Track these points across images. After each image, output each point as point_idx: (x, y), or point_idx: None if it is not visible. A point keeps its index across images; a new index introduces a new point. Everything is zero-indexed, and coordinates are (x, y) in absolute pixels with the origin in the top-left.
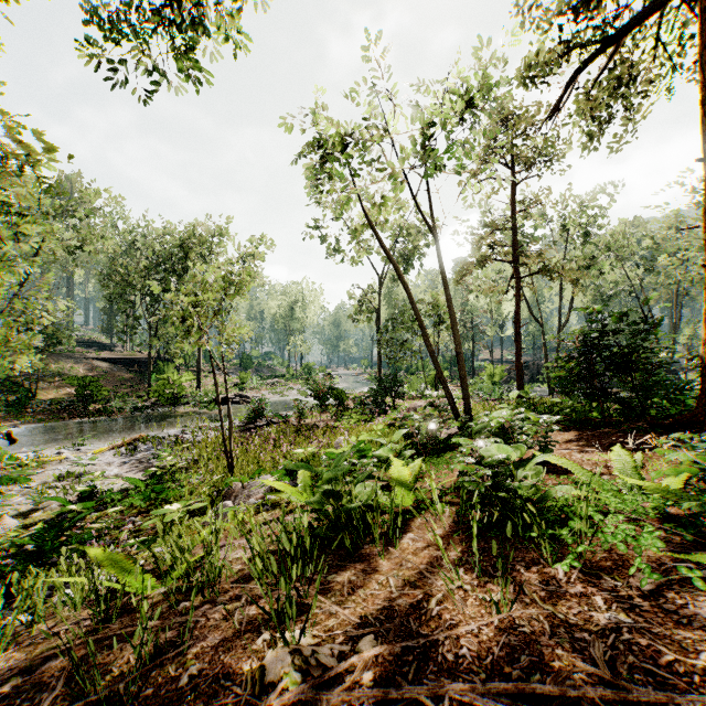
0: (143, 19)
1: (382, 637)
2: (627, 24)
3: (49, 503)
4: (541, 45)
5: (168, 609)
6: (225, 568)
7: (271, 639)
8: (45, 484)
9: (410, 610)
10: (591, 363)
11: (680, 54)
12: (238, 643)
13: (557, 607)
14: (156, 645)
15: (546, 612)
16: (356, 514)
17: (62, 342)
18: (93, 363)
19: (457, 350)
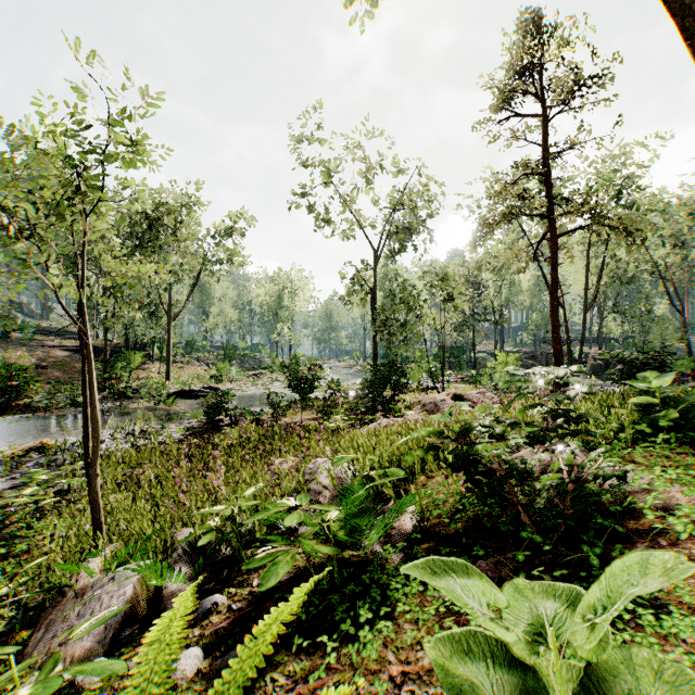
0: None
1: None
2: None
3: None
4: None
5: None
6: None
7: None
8: None
9: None
10: None
11: None
12: None
13: None
14: None
15: None
16: None
17: None
18: (50, 352)
19: None
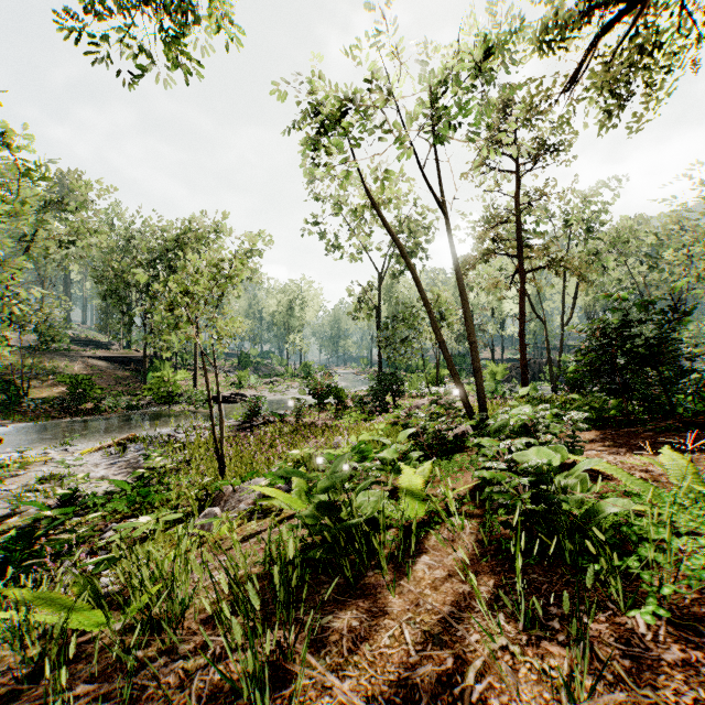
0: None
1: None
2: None
3: (27, 507)
4: (562, 0)
5: (116, 658)
6: (197, 598)
7: None
8: (26, 487)
9: (438, 687)
10: (613, 356)
11: None
12: None
13: (658, 689)
14: None
15: (644, 700)
16: (358, 532)
17: (55, 340)
18: (88, 361)
19: (470, 339)
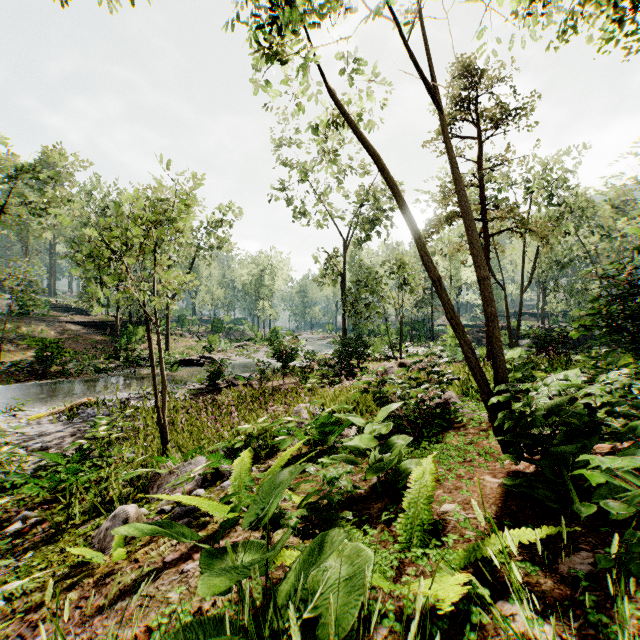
0: None
1: None
2: None
3: None
4: None
5: None
6: None
7: None
8: None
9: None
10: None
11: None
12: None
13: None
14: None
15: None
16: None
17: (29, 304)
18: (65, 326)
19: (481, 273)
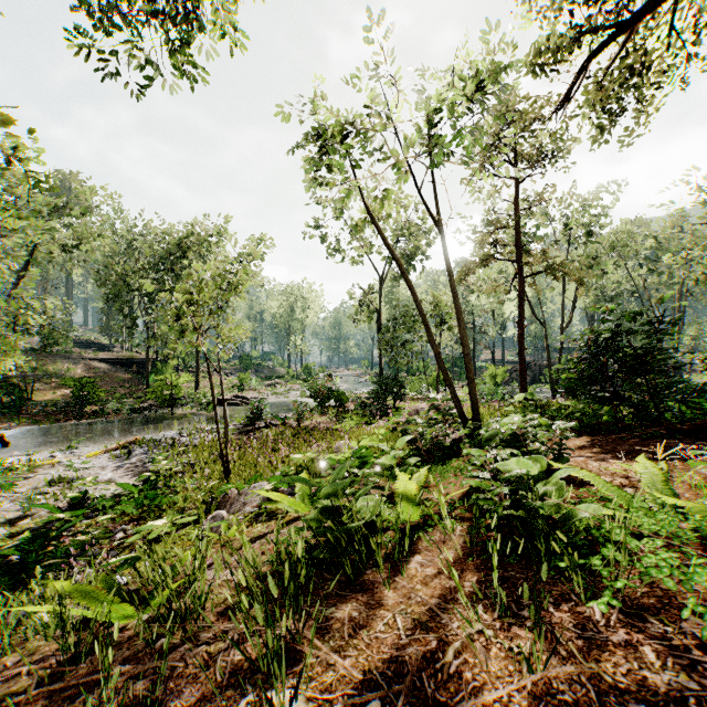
0: (134, 5)
1: (390, 703)
2: (642, 8)
3: (38, 510)
4: (552, 29)
5: (145, 646)
6: (213, 593)
7: (256, 705)
8: (36, 490)
9: (423, 663)
10: (604, 365)
11: (695, 42)
12: (218, 703)
13: (601, 663)
14: (120, 704)
15: (588, 671)
16: (358, 534)
17: (59, 343)
18: (91, 364)
19: (464, 351)
